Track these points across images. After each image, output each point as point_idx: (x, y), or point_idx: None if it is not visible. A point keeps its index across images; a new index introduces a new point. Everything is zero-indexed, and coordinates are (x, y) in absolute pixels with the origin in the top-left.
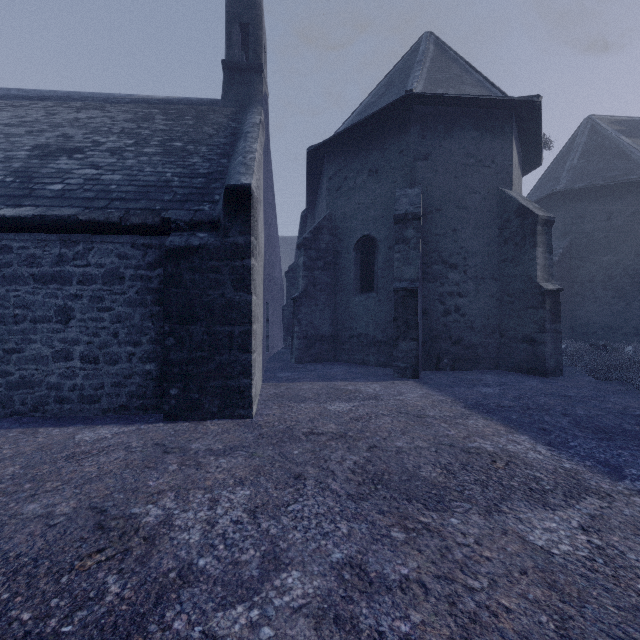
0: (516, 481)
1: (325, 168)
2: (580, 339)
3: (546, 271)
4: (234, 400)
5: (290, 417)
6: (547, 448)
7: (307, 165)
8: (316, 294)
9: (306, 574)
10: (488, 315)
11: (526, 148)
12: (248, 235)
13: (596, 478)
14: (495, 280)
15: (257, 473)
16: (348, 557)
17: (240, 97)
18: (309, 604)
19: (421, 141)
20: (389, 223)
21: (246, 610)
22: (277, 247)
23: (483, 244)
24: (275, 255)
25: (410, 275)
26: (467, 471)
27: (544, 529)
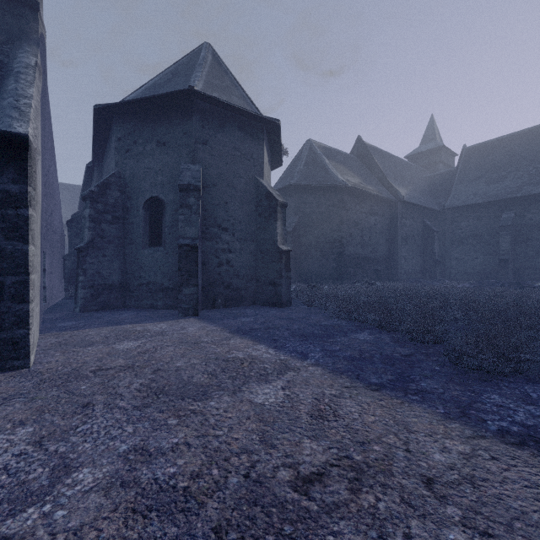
0: (253, 372)
1: (114, 128)
2: (304, 282)
3: (283, 237)
4: (5, 352)
5: (76, 360)
6: (274, 350)
7: (94, 120)
8: (104, 245)
9: (96, 467)
10: (249, 266)
11: (273, 152)
12: (24, 184)
13: (295, 361)
14: (253, 242)
15: (40, 412)
16: (133, 446)
17: (7, 26)
18: (99, 484)
19: (201, 129)
20: (175, 189)
21: (38, 508)
22: (57, 195)
23: (246, 215)
24: (54, 203)
25: (192, 234)
26: (225, 372)
27: (263, 394)
